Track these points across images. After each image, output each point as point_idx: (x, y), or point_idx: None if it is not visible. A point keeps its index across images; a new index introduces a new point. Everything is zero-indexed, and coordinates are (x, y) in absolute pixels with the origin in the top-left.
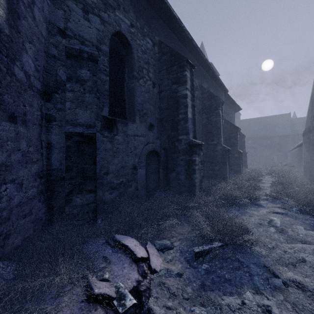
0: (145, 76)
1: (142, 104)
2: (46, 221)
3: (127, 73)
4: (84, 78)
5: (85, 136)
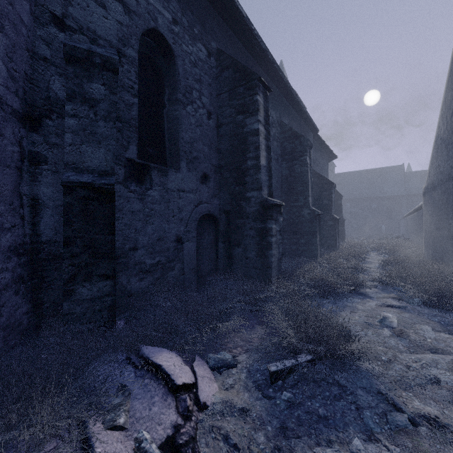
0: (196, 100)
1: (190, 143)
2: (30, 325)
3: (168, 95)
4: (95, 96)
5: (96, 188)
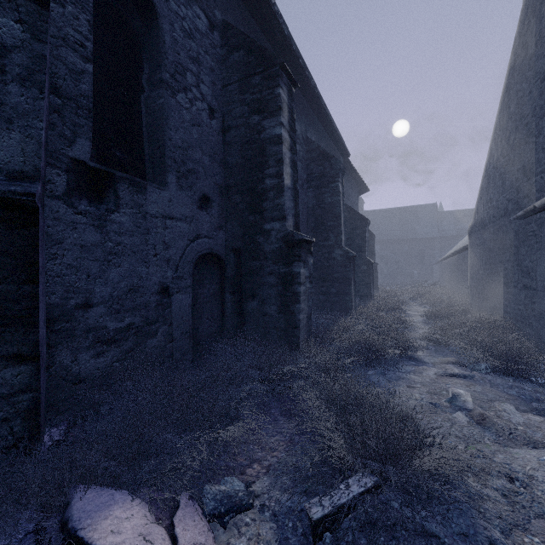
0: (191, 88)
1: (183, 148)
2: None
3: (148, 74)
4: (2, 39)
5: None
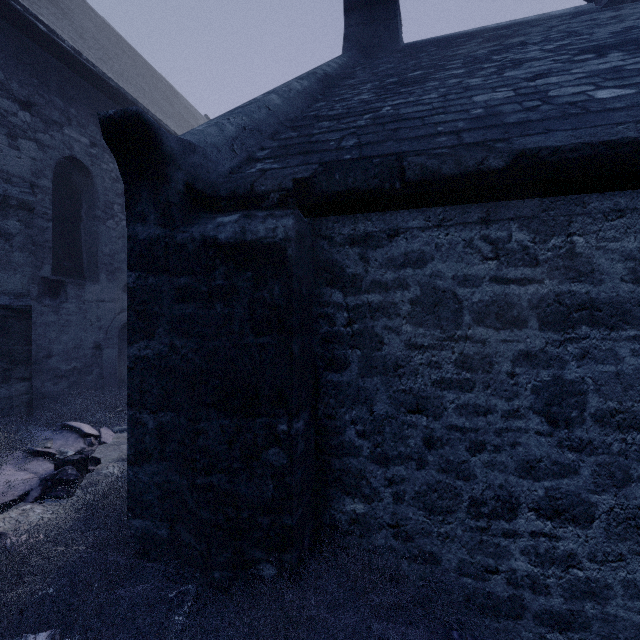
0: (118, 214)
1: (111, 255)
2: None
3: (86, 209)
4: (11, 231)
5: (14, 309)
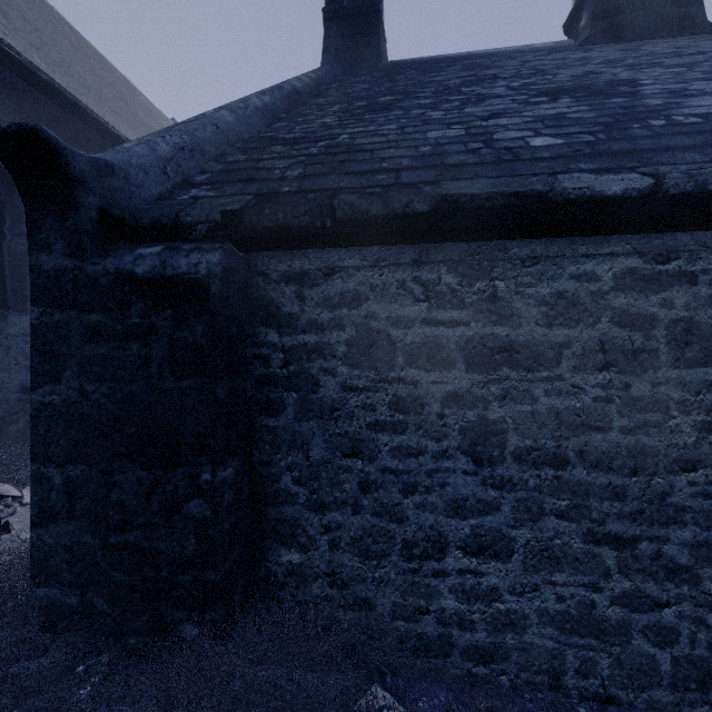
0: None
1: None
2: None
3: (10, 225)
4: None
5: None
